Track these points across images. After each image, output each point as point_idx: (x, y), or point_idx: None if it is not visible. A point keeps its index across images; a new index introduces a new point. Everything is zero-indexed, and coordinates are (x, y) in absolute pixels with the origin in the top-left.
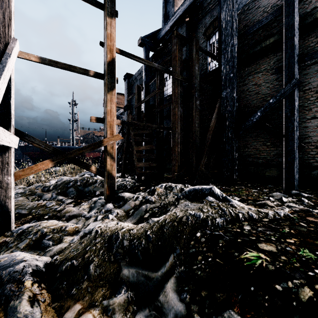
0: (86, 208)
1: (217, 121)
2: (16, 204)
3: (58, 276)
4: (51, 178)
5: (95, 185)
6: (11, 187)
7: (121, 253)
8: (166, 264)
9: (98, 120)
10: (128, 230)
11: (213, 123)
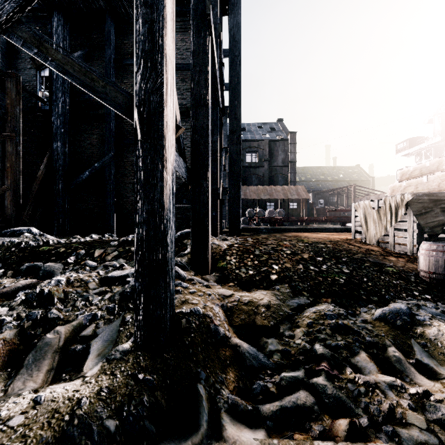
0: None
1: (46, 172)
2: None
3: None
4: None
5: None
6: None
7: None
8: None
9: None
10: None
11: (42, 173)
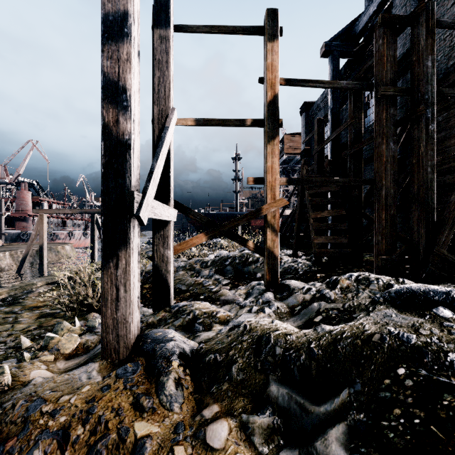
0: (242, 294)
1: None
2: (177, 278)
3: (201, 366)
4: (212, 252)
5: (256, 265)
6: (170, 261)
7: (271, 362)
8: (334, 400)
9: (256, 182)
10: (284, 334)
11: None
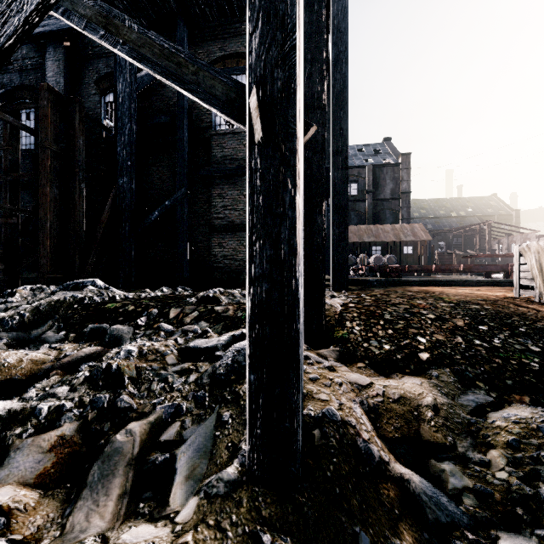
0: None
1: (112, 214)
2: None
3: None
4: None
5: None
6: None
7: None
8: (46, 325)
9: None
10: None
11: (107, 215)
